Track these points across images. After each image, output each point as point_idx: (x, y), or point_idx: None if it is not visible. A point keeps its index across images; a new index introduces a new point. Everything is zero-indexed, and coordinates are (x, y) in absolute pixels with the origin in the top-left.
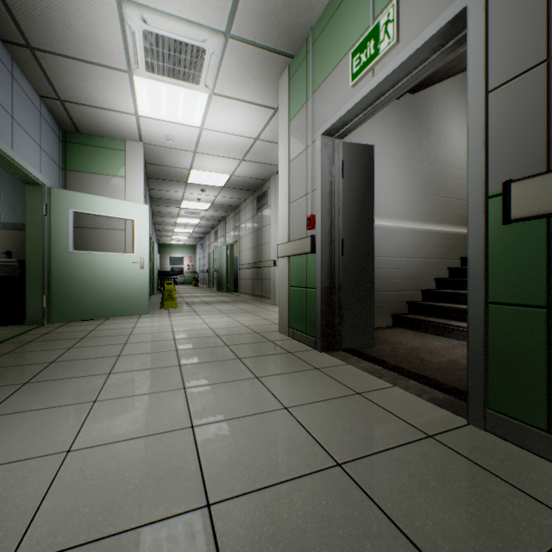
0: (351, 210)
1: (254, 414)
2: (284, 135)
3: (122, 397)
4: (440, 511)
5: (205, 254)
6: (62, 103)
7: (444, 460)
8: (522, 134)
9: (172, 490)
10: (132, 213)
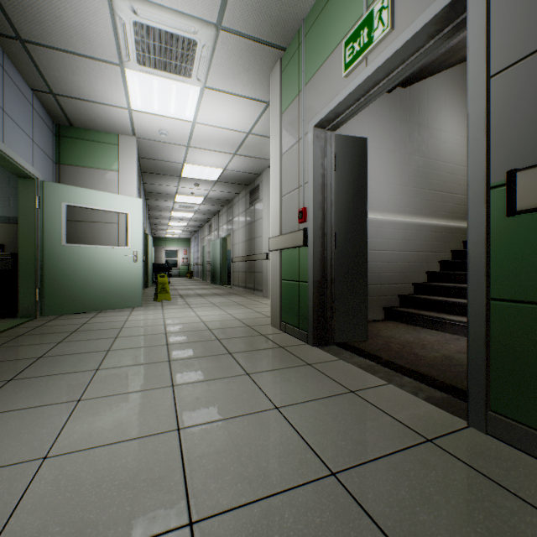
0: (343, 202)
1: (243, 415)
2: (276, 128)
3: (108, 395)
4: (445, 531)
5: (199, 247)
6: (55, 97)
7: (446, 468)
8: (527, 120)
9: (153, 505)
10: (125, 207)
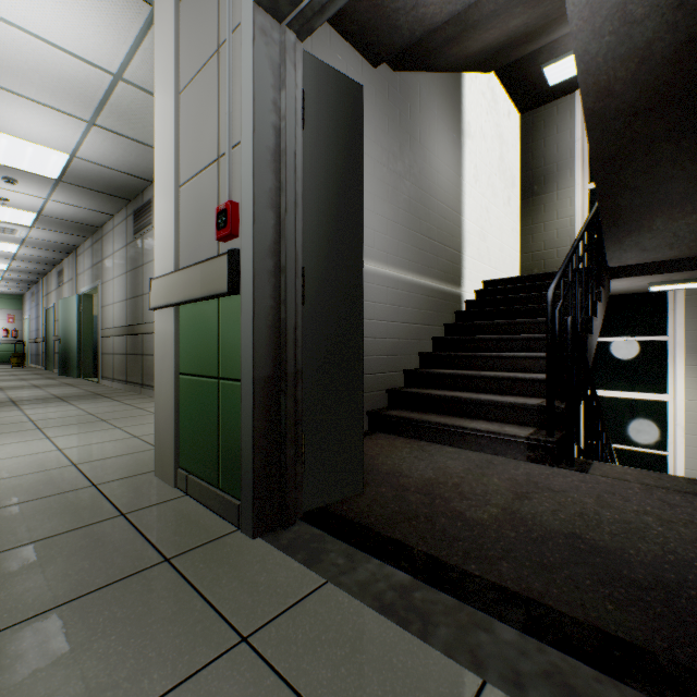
0: (320, 206)
1: None
2: (166, 32)
3: None
4: None
5: (41, 311)
6: None
7: None
8: None
9: None
10: None
